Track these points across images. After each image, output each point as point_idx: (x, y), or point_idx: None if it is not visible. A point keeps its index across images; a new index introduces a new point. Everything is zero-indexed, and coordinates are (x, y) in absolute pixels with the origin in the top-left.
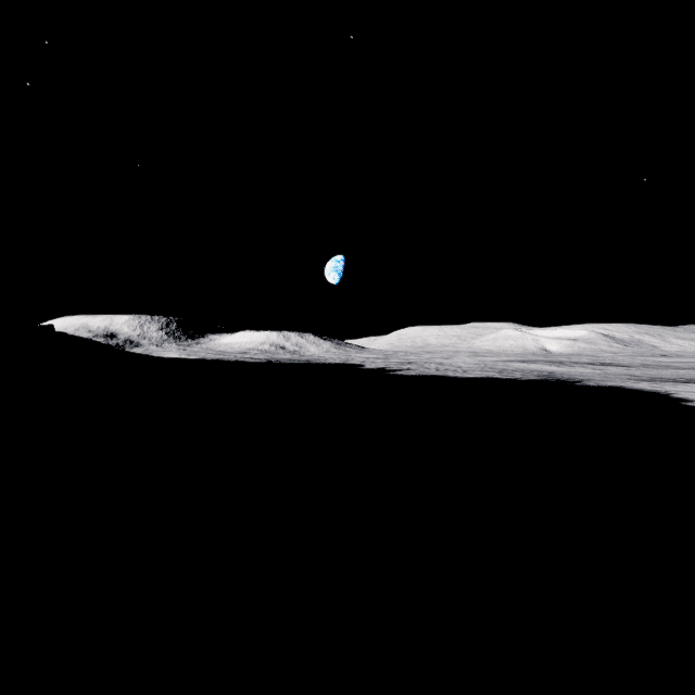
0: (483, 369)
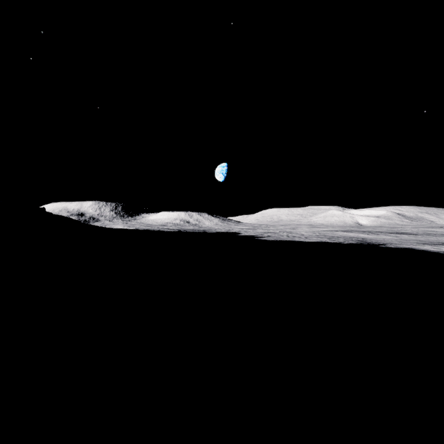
0: (318, 236)
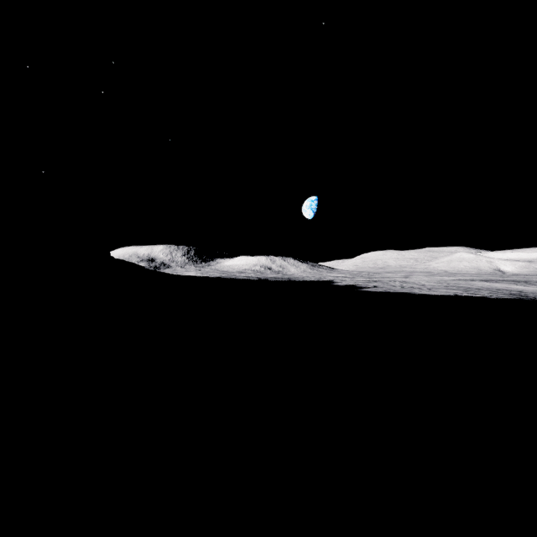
0: (447, 287)
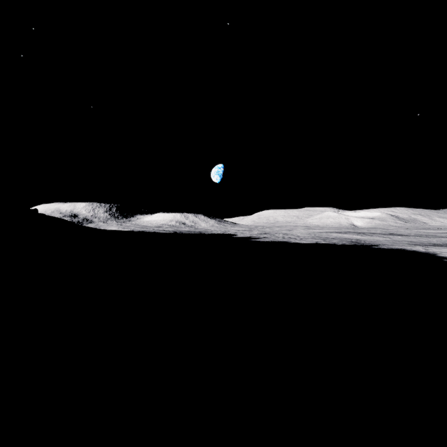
0: (313, 237)
